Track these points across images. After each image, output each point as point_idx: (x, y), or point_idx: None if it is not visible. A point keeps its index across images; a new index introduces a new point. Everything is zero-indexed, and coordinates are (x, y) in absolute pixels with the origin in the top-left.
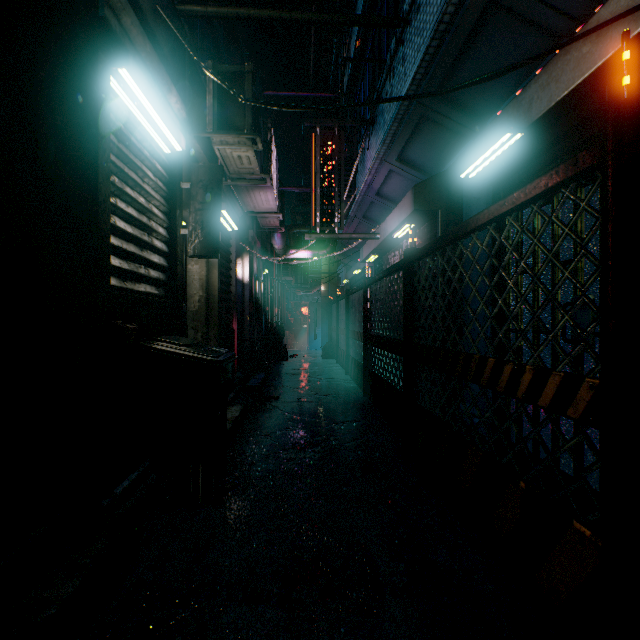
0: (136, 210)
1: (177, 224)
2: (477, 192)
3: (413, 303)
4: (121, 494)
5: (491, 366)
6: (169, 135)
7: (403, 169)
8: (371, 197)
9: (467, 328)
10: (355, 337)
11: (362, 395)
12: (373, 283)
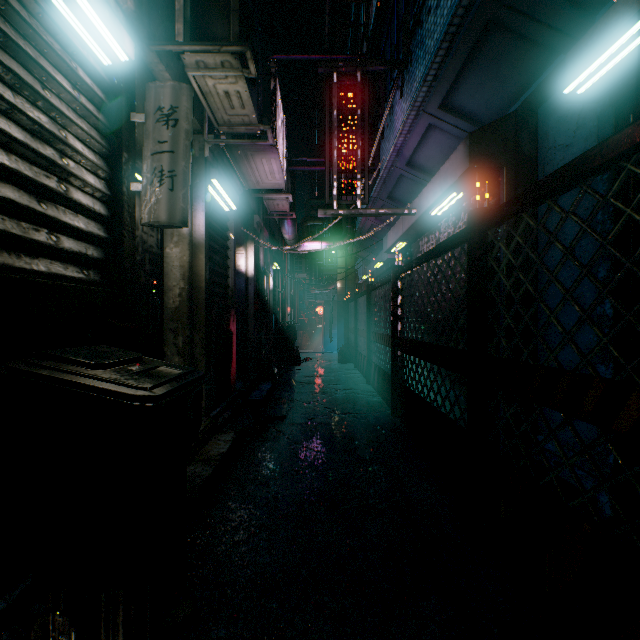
0: (24, 130)
1: (123, 174)
2: (566, 135)
3: (486, 293)
4: None
5: None
6: (98, 22)
7: (447, 121)
8: (400, 169)
9: None
10: (379, 340)
11: (390, 414)
12: (407, 272)
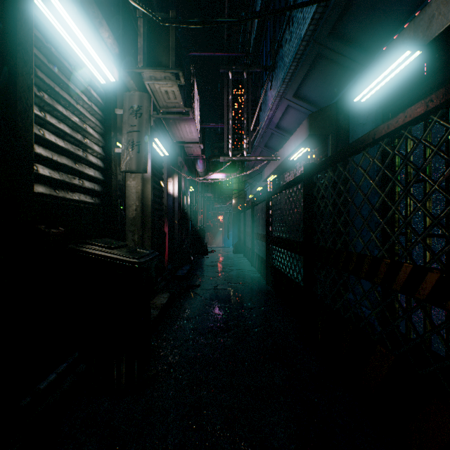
0: (69, 127)
1: (111, 144)
2: (363, 118)
3: (312, 210)
4: (45, 389)
5: (407, 272)
6: (102, 65)
7: (298, 104)
8: (271, 129)
9: (374, 232)
10: (259, 238)
11: (265, 284)
12: (274, 195)
